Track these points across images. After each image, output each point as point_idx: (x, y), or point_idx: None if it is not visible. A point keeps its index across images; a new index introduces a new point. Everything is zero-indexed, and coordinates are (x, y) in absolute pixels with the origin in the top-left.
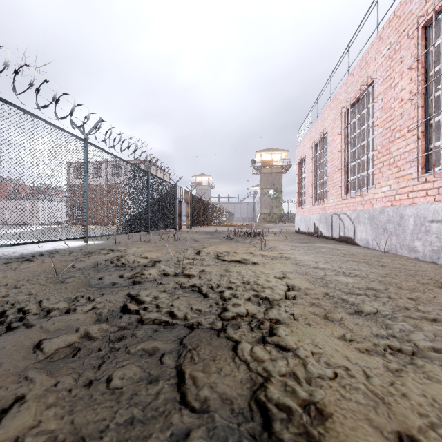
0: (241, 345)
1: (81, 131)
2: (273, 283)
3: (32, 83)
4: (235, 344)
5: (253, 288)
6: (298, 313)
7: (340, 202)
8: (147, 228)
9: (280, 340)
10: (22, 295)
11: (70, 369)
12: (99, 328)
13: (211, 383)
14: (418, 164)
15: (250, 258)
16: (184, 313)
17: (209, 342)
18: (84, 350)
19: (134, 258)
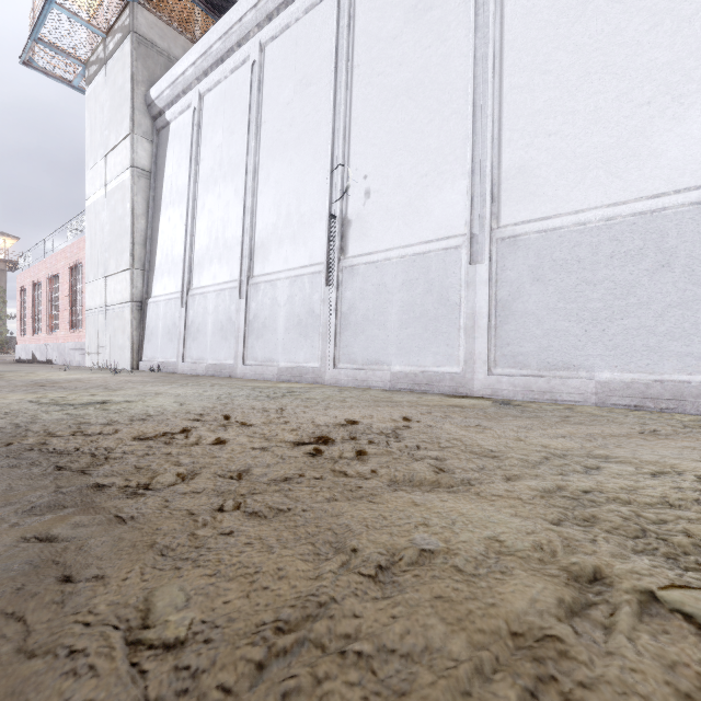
0: None
1: None
2: None
3: None
4: None
5: None
6: None
7: (48, 337)
8: None
9: None
10: None
11: None
12: None
13: None
14: (70, 325)
15: None
16: None
17: None
18: None
19: None
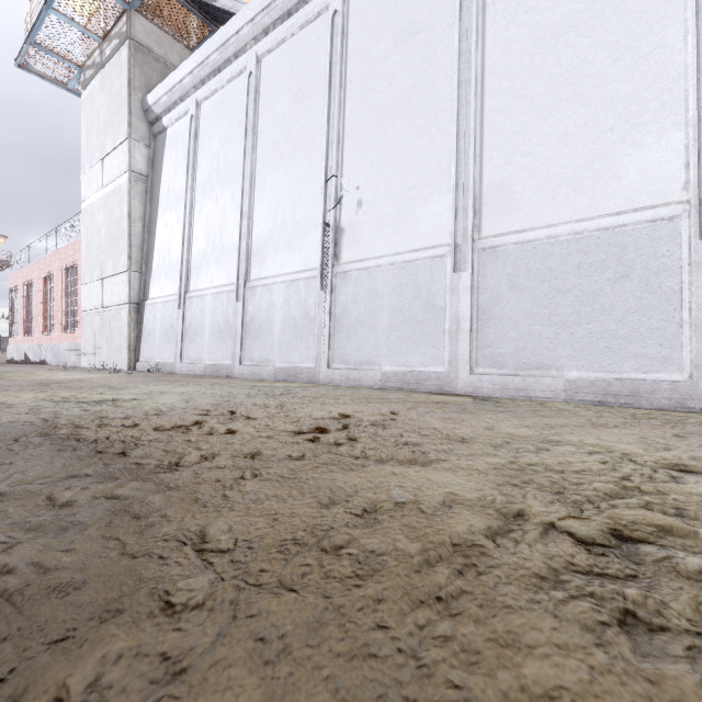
0: None
1: None
2: None
3: None
4: None
5: None
6: None
7: (41, 337)
8: None
9: None
10: None
11: None
12: None
13: None
14: (64, 326)
15: None
16: None
17: None
18: None
19: None
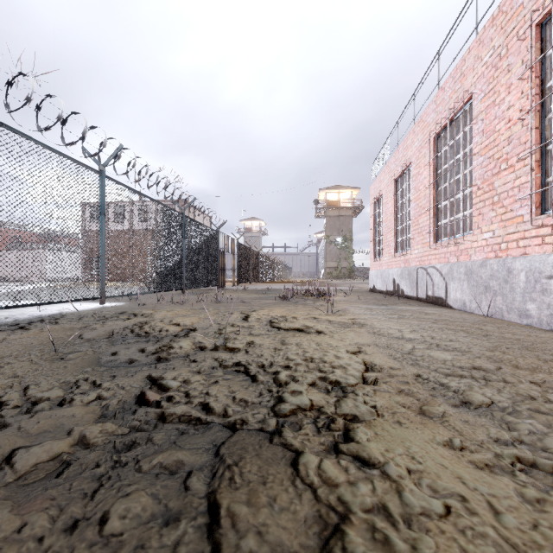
0: (304, 458)
1: (96, 161)
2: (345, 360)
3: (29, 98)
4: (295, 456)
5: (318, 367)
6: (382, 406)
7: (427, 253)
8: (182, 285)
9: (360, 450)
10: (3, 378)
11: (48, 500)
12: (101, 430)
13: (259, 526)
14: (532, 203)
15: (313, 325)
16: (223, 406)
17: (258, 453)
18: (75, 466)
19: (162, 325)
